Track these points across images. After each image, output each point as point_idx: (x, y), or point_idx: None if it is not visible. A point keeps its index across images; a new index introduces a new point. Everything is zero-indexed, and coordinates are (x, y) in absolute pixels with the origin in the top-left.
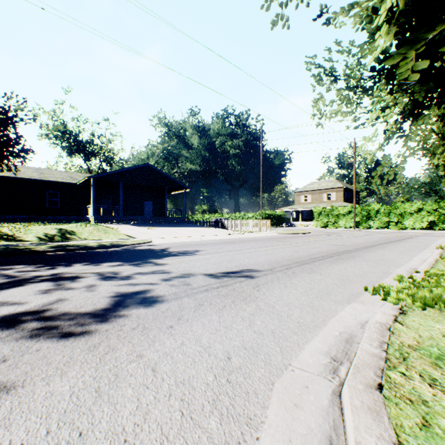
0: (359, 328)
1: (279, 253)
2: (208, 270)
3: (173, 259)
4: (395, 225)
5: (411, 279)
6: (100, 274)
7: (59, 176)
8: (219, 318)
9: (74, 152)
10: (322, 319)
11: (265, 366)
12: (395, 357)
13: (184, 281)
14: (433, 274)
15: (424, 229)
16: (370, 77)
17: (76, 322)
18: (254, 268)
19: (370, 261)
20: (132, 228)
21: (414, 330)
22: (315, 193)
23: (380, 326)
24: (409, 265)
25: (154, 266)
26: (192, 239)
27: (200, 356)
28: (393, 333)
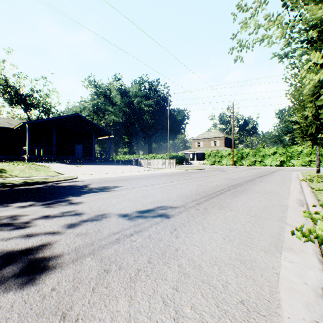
0: None
1: (186, 187)
2: (123, 209)
3: (91, 195)
4: (259, 163)
5: (317, 214)
6: None
7: None
8: (129, 306)
9: (15, 103)
10: (269, 290)
11: None
12: None
13: (94, 227)
14: None
15: (277, 166)
16: None
17: None
18: (168, 205)
19: (262, 194)
20: (63, 166)
21: None
22: (205, 141)
23: None
24: (293, 196)
25: (67, 206)
26: (113, 175)
27: None
28: None
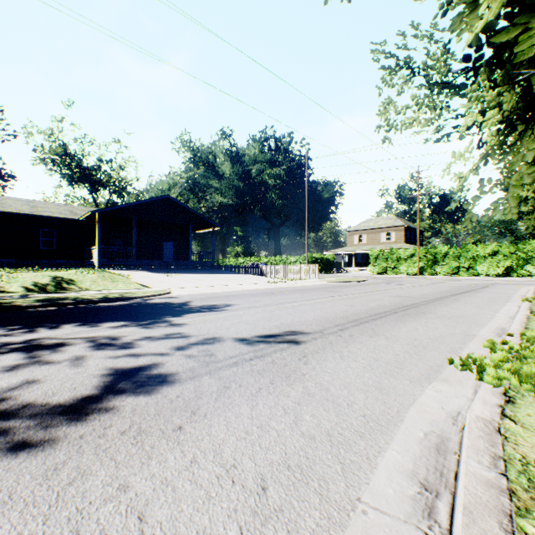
0: (451, 425)
1: (330, 308)
2: (239, 333)
3: (195, 316)
4: (466, 271)
5: (506, 345)
6: (94, 339)
7: (56, 210)
8: (251, 411)
9: (77, 181)
10: (397, 410)
11: (321, 504)
12: (523, 487)
13: (206, 350)
14: (533, 338)
15: (500, 276)
16: (462, 70)
17: (39, 423)
18: (300, 330)
19: (445, 319)
20: (147, 275)
21: (534, 433)
22: (371, 233)
23: (485, 425)
24: (495, 323)
25: (168, 327)
26: (221, 289)
27: (219, 485)
28: (506, 438)
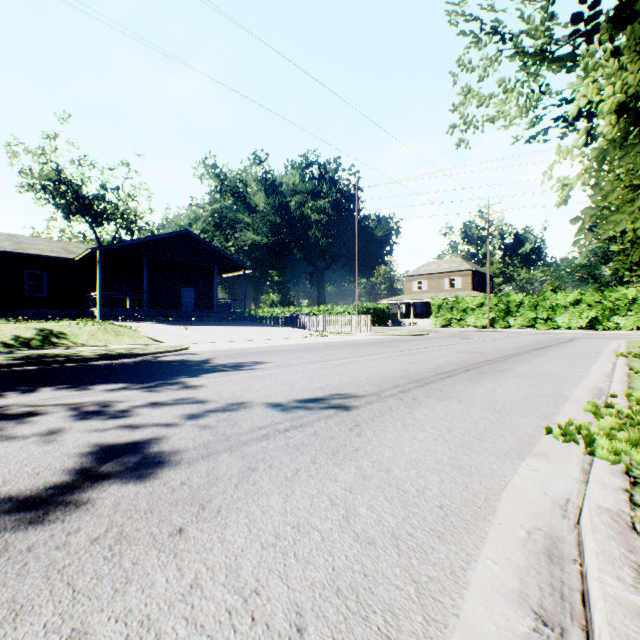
0: (561, 517)
1: (386, 365)
2: (272, 397)
3: (217, 376)
4: (543, 323)
5: (611, 408)
6: (79, 406)
7: (46, 247)
8: (284, 503)
9: (74, 213)
10: (485, 497)
11: None
12: None
13: (228, 419)
14: None
15: (583, 329)
16: (570, 37)
17: None
18: (350, 392)
19: (528, 377)
20: (161, 328)
21: None
22: (433, 278)
23: (613, 520)
24: (589, 383)
25: (181, 390)
26: (253, 344)
27: (231, 627)
28: None
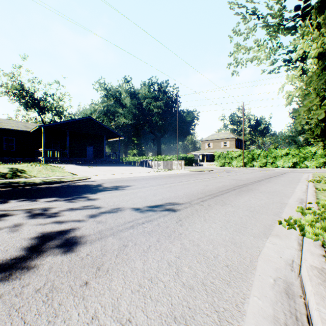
0: (290, 271)
1: (193, 187)
2: (135, 204)
3: (105, 193)
4: (270, 165)
5: (309, 210)
6: (31, 211)
7: (15, 125)
8: (143, 265)
9: (30, 107)
10: (250, 260)
11: None
12: None
13: (112, 217)
14: (325, 205)
15: (290, 168)
16: (293, 17)
17: None
18: (175, 201)
19: (265, 193)
20: (76, 167)
21: None
22: (215, 142)
23: (319, 273)
24: (296, 196)
25: (86, 201)
26: (124, 176)
27: None
28: None
